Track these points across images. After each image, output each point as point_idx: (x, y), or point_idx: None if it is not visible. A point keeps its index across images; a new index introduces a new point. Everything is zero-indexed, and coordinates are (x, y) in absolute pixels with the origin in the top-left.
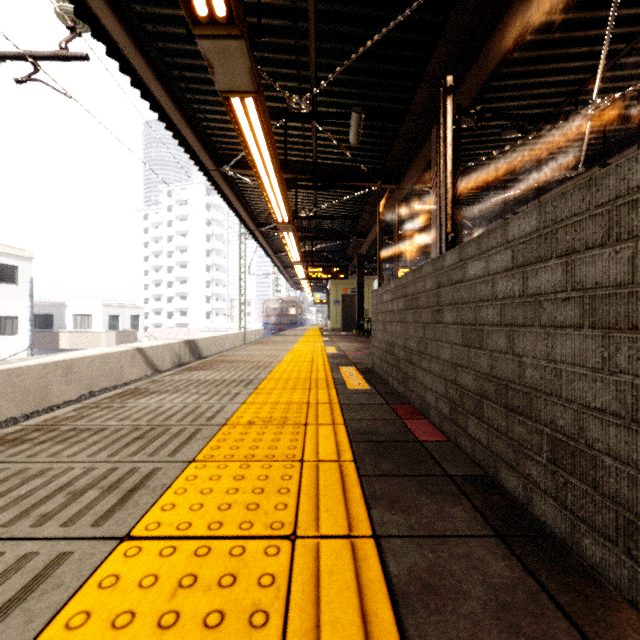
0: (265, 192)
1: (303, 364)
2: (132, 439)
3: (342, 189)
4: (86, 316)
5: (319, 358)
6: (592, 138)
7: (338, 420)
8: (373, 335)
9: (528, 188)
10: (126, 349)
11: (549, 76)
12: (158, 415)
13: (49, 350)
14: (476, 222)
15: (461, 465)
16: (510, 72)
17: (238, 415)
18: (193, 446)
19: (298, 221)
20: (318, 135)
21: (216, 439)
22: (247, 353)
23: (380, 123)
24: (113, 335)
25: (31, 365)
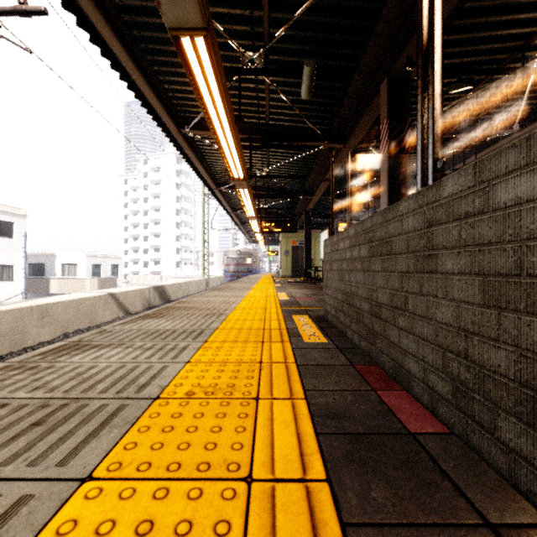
0: (221, 148)
1: (256, 311)
2: (27, 426)
3: (293, 148)
4: (73, 265)
5: (272, 305)
6: (528, 98)
7: (297, 391)
8: (326, 283)
9: (465, 146)
10: (99, 294)
11: (497, 29)
12: (83, 381)
13: (41, 294)
14: (411, 181)
15: (496, 493)
16: (460, 25)
17: (177, 381)
18: (101, 441)
19: (253, 181)
20: (271, 96)
21: (137, 426)
22: (205, 299)
23: (330, 82)
24: (95, 281)
25: (6, 310)
